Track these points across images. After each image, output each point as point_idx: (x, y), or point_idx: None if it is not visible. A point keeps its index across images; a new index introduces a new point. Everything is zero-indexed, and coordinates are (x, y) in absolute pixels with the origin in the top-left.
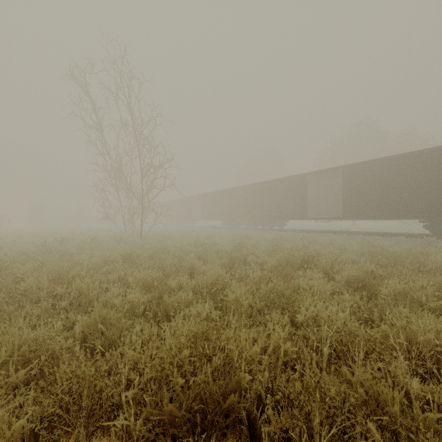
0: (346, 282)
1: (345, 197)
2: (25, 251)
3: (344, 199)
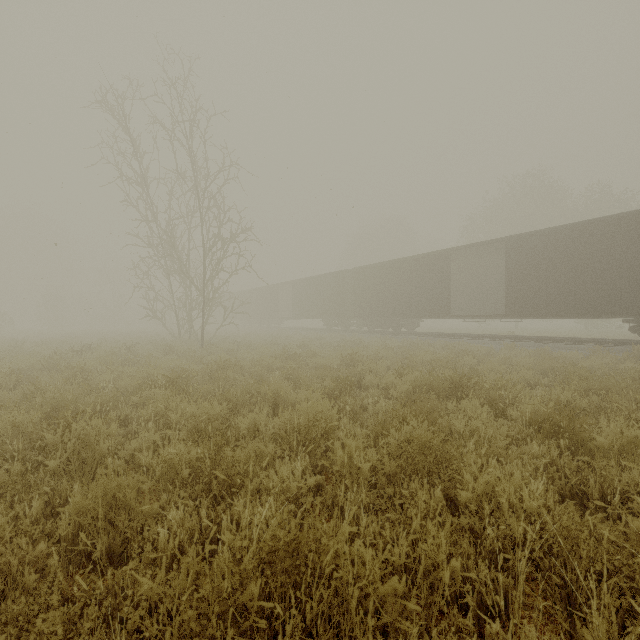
0: (529, 422)
1: (509, 284)
2: (22, 366)
3: (508, 287)
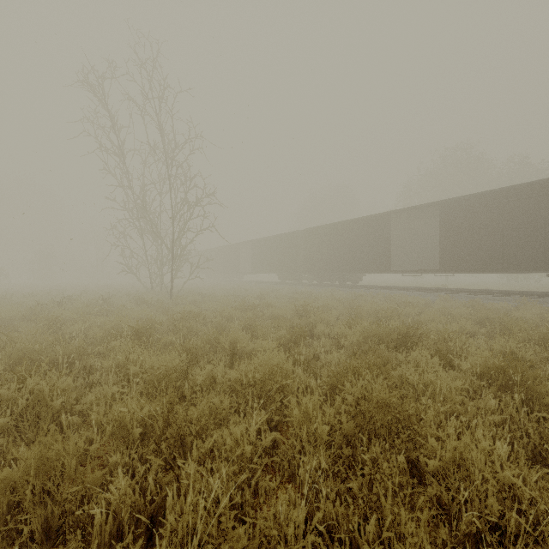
0: (480, 374)
1: (443, 242)
2: (4, 316)
3: (442, 245)
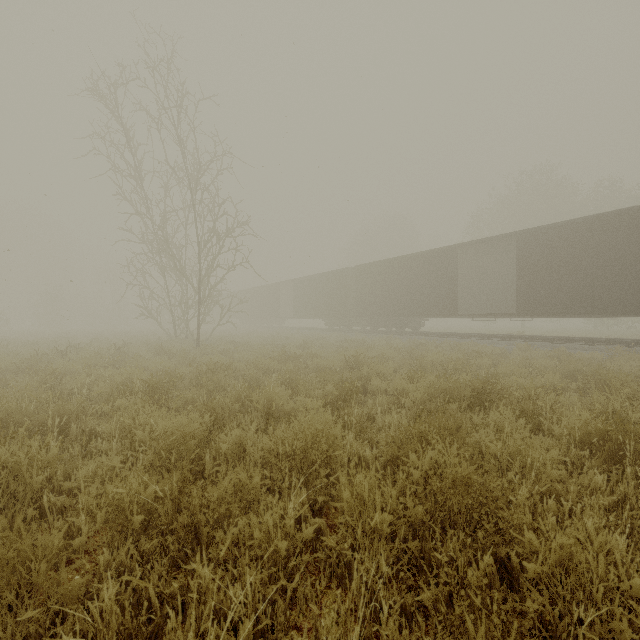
0: (579, 441)
1: (521, 281)
2: None
3: (519, 284)
